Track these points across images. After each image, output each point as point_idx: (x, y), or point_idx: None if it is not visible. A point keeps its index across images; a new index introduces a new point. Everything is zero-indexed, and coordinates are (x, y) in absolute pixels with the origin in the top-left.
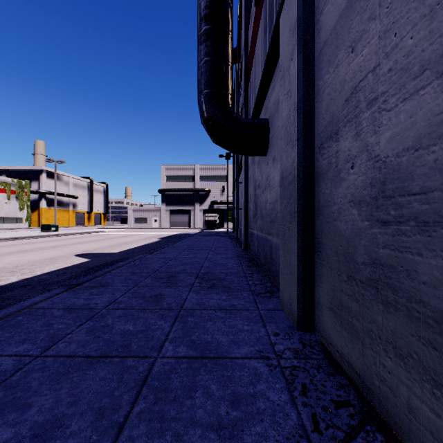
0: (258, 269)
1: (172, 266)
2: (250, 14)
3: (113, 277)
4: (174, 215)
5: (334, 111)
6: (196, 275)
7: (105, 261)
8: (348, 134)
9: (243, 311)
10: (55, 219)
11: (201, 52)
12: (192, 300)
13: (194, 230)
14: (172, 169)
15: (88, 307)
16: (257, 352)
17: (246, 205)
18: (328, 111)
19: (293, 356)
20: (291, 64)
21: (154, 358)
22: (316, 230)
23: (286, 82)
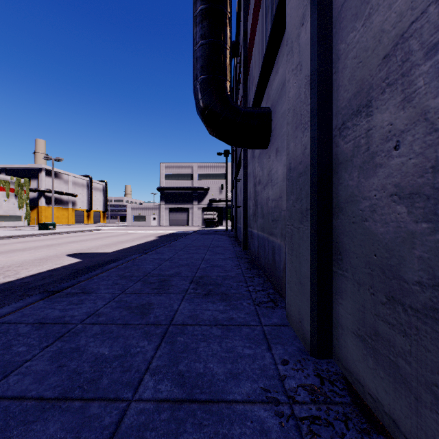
0: (259, 272)
1: (166, 269)
2: (249, 2)
3: (99, 281)
4: (172, 213)
5: (364, 76)
6: (191, 279)
7: (97, 262)
8: (389, 103)
9: (243, 326)
10: (53, 217)
11: (196, 35)
12: (183, 312)
13: (193, 228)
14: (171, 167)
15: (62, 321)
16: (262, 392)
17: (246, 202)
18: (354, 79)
19: (310, 399)
20: (302, 29)
21: (127, 401)
22: (335, 232)
23: (295, 55)
